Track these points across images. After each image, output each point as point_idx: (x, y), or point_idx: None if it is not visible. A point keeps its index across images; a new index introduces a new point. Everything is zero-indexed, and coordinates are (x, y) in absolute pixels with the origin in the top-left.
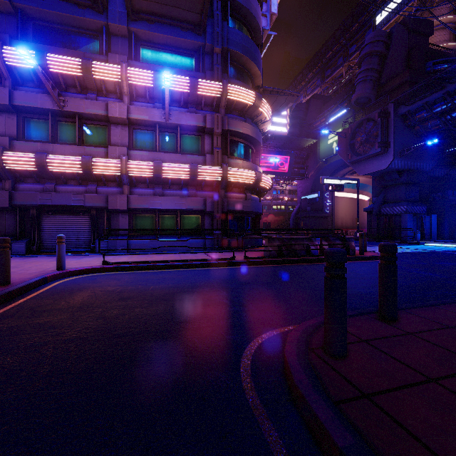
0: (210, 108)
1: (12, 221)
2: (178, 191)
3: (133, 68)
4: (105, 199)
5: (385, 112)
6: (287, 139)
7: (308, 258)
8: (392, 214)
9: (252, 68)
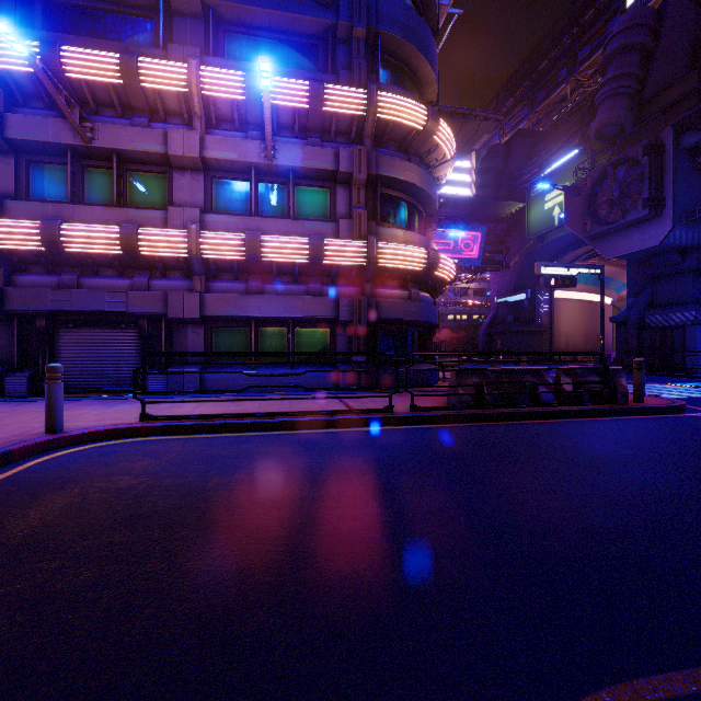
0: (346, 138)
1: (7, 339)
2: (290, 285)
3: (210, 68)
4: (163, 301)
5: (656, 144)
6: (474, 203)
7: (537, 409)
8: (666, 326)
9: (421, 66)
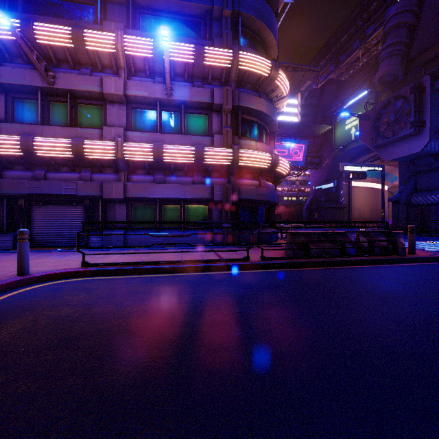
0: (218, 82)
1: None
2: (182, 177)
3: (130, 36)
4: (100, 187)
5: (419, 86)
6: (300, 126)
7: (345, 259)
8: (425, 203)
9: (267, 35)
